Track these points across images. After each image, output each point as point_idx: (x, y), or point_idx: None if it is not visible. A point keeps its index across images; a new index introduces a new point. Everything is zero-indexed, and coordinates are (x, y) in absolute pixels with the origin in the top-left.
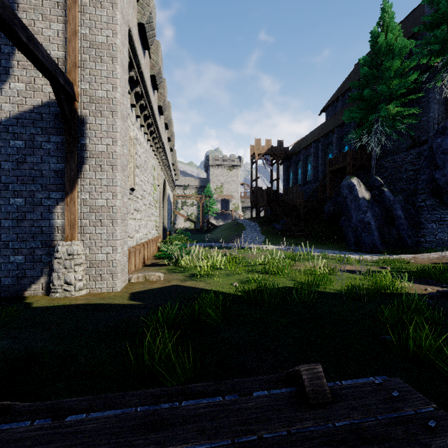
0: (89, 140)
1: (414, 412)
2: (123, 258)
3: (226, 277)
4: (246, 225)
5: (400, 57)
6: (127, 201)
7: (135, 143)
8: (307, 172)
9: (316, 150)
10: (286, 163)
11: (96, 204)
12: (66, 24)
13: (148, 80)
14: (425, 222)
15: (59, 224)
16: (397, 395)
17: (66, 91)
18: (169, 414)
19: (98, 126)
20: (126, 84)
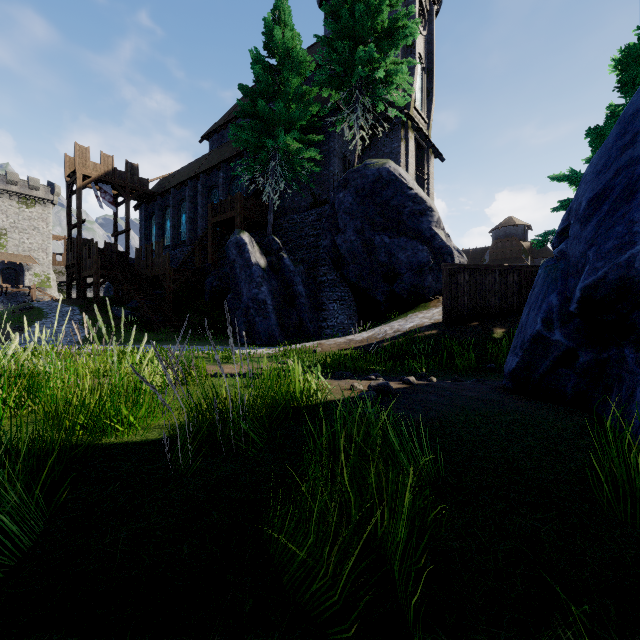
0: None
1: None
2: None
3: None
4: (49, 311)
5: (301, 75)
6: None
7: None
8: (181, 227)
9: (194, 192)
10: (146, 208)
11: None
12: None
13: None
14: (327, 301)
15: None
16: None
17: None
18: None
19: None
20: None
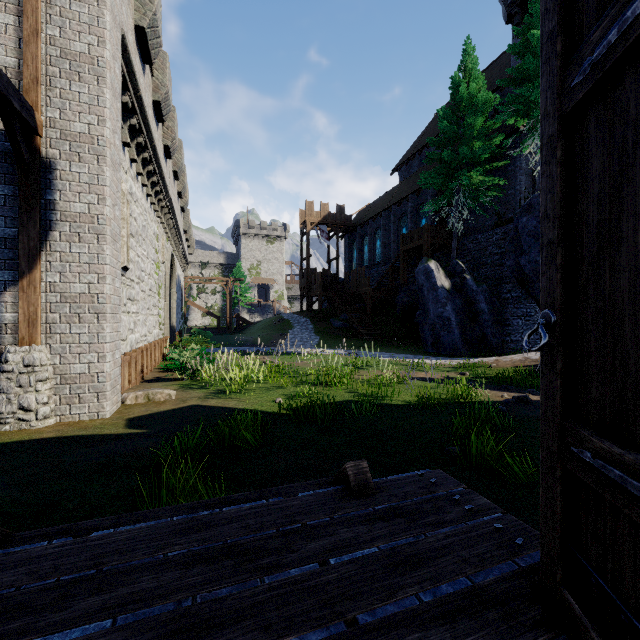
0: (59, 195)
1: (446, 492)
2: (114, 370)
3: (266, 392)
4: (293, 322)
5: (483, 113)
6: (119, 286)
7: (129, 201)
8: (376, 250)
9: (386, 221)
10: (349, 237)
11: (72, 290)
12: (21, 16)
13: (150, 107)
14: (511, 317)
15: (8, 320)
16: (434, 481)
17: (23, 120)
18: (210, 518)
19: (74, 175)
20: (118, 115)
